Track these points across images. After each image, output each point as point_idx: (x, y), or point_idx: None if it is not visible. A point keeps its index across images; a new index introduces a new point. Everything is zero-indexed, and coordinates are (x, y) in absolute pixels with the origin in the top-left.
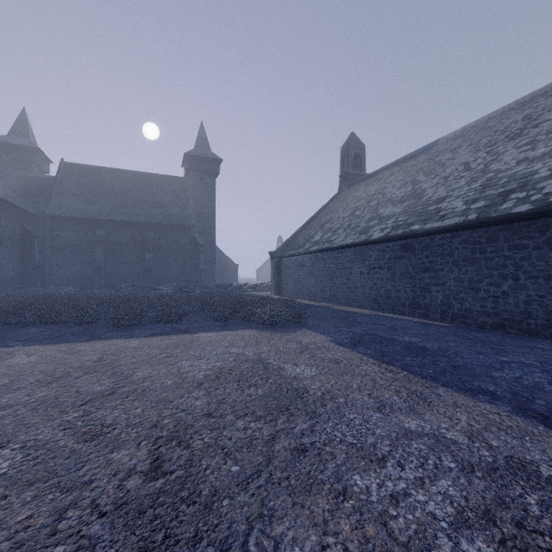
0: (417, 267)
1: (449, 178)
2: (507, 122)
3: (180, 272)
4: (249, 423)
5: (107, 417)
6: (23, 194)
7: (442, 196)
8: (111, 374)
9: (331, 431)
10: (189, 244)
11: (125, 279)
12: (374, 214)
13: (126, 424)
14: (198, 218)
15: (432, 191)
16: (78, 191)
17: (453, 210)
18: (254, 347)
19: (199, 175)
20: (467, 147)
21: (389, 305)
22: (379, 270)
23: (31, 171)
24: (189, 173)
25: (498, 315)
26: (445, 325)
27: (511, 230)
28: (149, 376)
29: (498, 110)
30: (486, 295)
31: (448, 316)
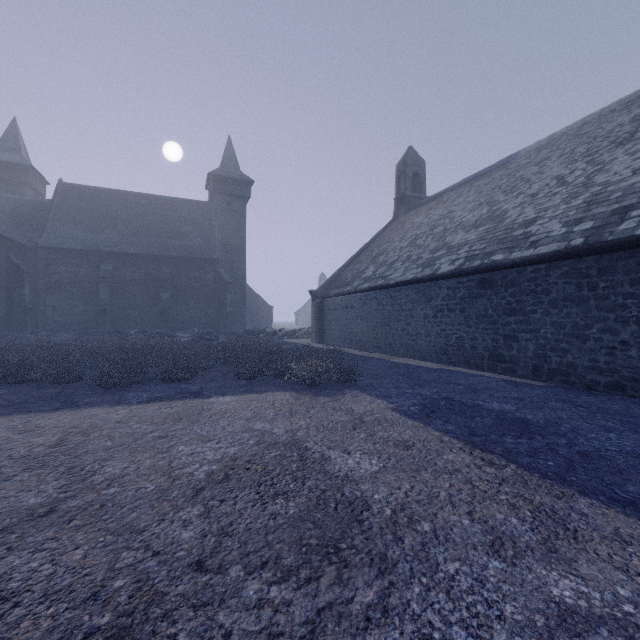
0: (500, 309)
1: (538, 195)
2: (610, 126)
3: (203, 315)
4: (269, 586)
5: (16, 571)
6: (12, 221)
7: (530, 217)
8: (64, 471)
9: (421, 611)
10: (213, 282)
11: (136, 323)
12: (441, 242)
13: (41, 592)
14: (225, 251)
15: (516, 212)
16: (79, 217)
17: (548, 234)
18: (286, 419)
19: (226, 199)
20: (557, 158)
21: (462, 357)
22: (448, 312)
23: (23, 193)
24: (214, 197)
25: (615, 372)
26: (540, 385)
27: (633, 258)
28: (122, 475)
29: (596, 113)
30: (597, 345)
31: (542, 373)
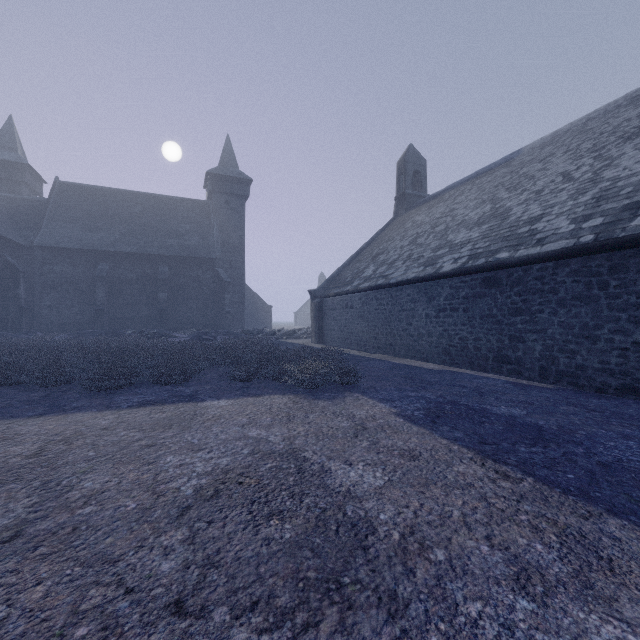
0: (505, 308)
1: (544, 192)
2: (616, 121)
3: (201, 315)
4: (259, 635)
5: None
6: (7, 219)
7: (536, 214)
8: (38, 486)
9: None
10: (212, 281)
11: (133, 323)
12: (443, 241)
13: None
14: (224, 250)
15: (521, 209)
16: (75, 216)
17: (555, 231)
18: (283, 426)
19: (225, 198)
20: (562, 154)
21: (465, 358)
22: (451, 312)
23: (19, 192)
24: (212, 196)
25: (628, 374)
26: (548, 387)
27: None
28: (101, 490)
29: (601, 109)
30: (607, 346)
31: (550, 375)
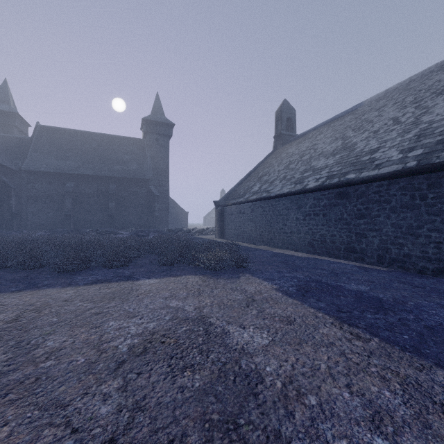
0: (353, 214)
1: (379, 131)
2: (430, 82)
3: (139, 218)
4: None
5: None
6: (3, 152)
7: (374, 147)
8: (13, 345)
9: None
10: (146, 195)
11: (91, 224)
12: (308, 166)
13: None
14: (154, 173)
15: (363, 143)
16: (50, 149)
17: (388, 158)
18: (195, 298)
19: (155, 137)
20: (392, 105)
21: (324, 249)
22: (314, 216)
23: (11, 132)
24: (146, 135)
25: (441, 260)
26: (383, 270)
27: None
28: (59, 348)
29: (419, 73)
30: (426, 241)
31: (385, 261)
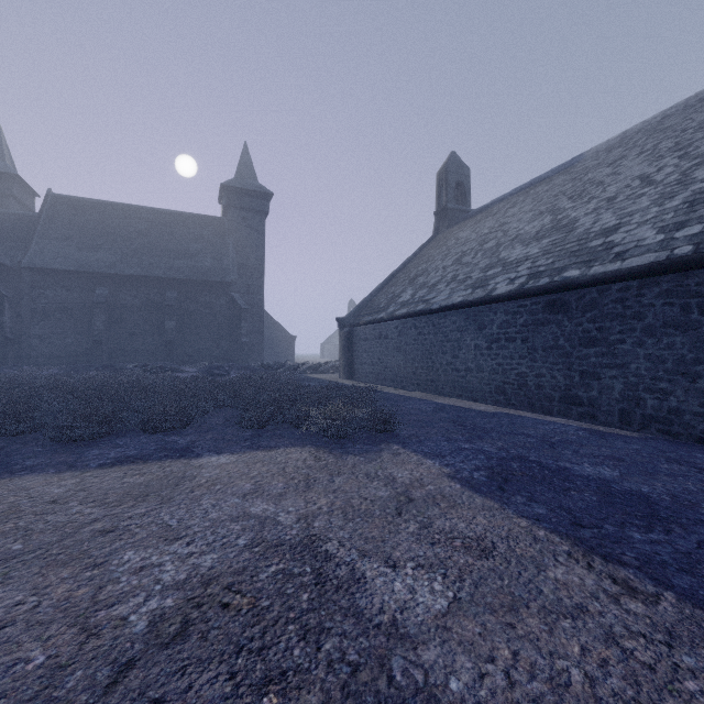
0: (575, 338)
1: (617, 198)
2: (701, 116)
3: (215, 346)
4: None
5: None
6: None
7: (610, 224)
8: None
9: None
10: (227, 308)
11: (137, 356)
12: (494, 259)
13: None
14: (240, 273)
15: (590, 219)
16: (70, 233)
17: (639, 242)
18: (300, 496)
19: (242, 214)
20: (636, 155)
21: (524, 398)
22: (506, 343)
23: (7, 206)
24: (227, 212)
25: None
26: (633, 436)
27: None
28: (0, 623)
29: (680, 104)
30: None
31: (633, 420)
